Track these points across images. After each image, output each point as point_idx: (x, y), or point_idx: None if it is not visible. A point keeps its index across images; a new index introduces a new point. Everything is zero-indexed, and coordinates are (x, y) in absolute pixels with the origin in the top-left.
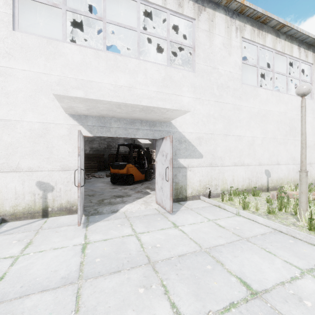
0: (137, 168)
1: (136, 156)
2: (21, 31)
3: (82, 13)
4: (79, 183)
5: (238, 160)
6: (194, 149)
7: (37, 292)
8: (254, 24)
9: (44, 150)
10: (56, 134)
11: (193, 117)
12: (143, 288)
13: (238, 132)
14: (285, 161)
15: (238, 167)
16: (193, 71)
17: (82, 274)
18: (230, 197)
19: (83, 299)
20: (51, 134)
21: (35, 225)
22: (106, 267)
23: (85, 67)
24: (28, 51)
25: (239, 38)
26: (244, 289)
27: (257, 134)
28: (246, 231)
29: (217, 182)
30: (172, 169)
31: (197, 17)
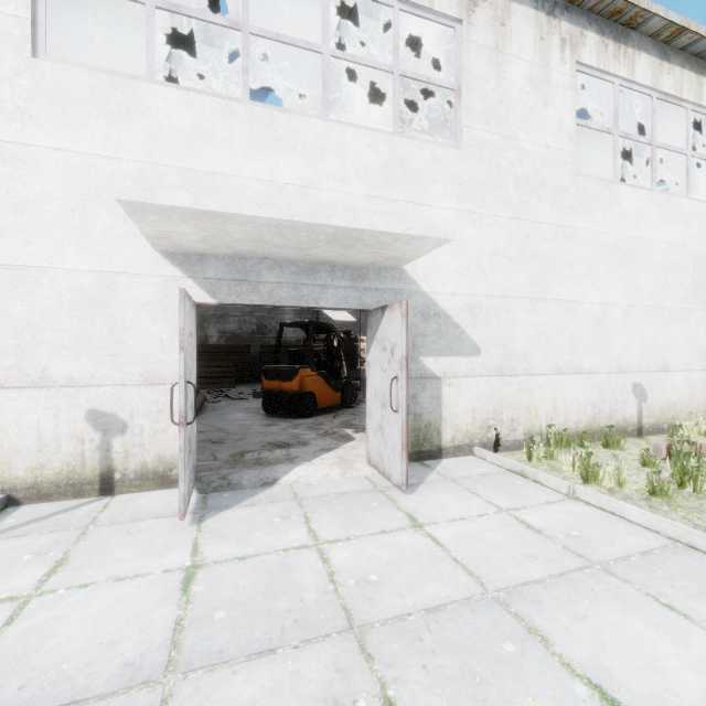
0: (323, 377)
1: (322, 351)
2: (53, 59)
3: (193, 13)
4: (183, 417)
5: (568, 360)
6: (458, 333)
7: (58, 705)
8: (607, 29)
9: (104, 338)
10: (133, 299)
11: (457, 256)
12: None
13: (567, 293)
14: (684, 362)
15: (567, 376)
16: (456, 145)
17: (177, 656)
18: (549, 451)
19: None
20: (122, 299)
21: (82, 515)
22: (239, 639)
23: (201, 140)
24: (67, 105)
25: (569, 65)
26: None
27: (613, 296)
28: (598, 543)
29: (515, 414)
30: (406, 383)
31: (466, 17)
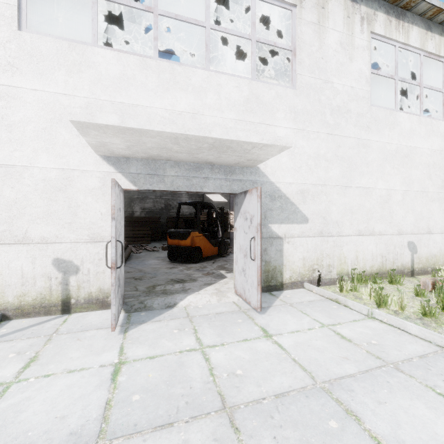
0: (206, 237)
1: (205, 220)
2: (31, 32)
3: (122, 1)
4: (114, 263)
5: (365, 226)
6: (294, 209)
7: None
8: (391, 11)
9: (64, 212)
10: (83, 187)
11: (293, 159)
12: None
13: (364, 182)
14: (441, 227)
15: (364, 237)
16: (292, 86)
17: (106, 427)
18: (353, 286)
19: None
20: (76, 187)
21: (49, 327)
22: (148, 415)
23: (127, 83)
24: (40, 61)
25: (366, 34)
26: None
27: (395, 184)
28: (390, 349)
29: (331, 261)
30: (260, 241)
31: (299, 3)
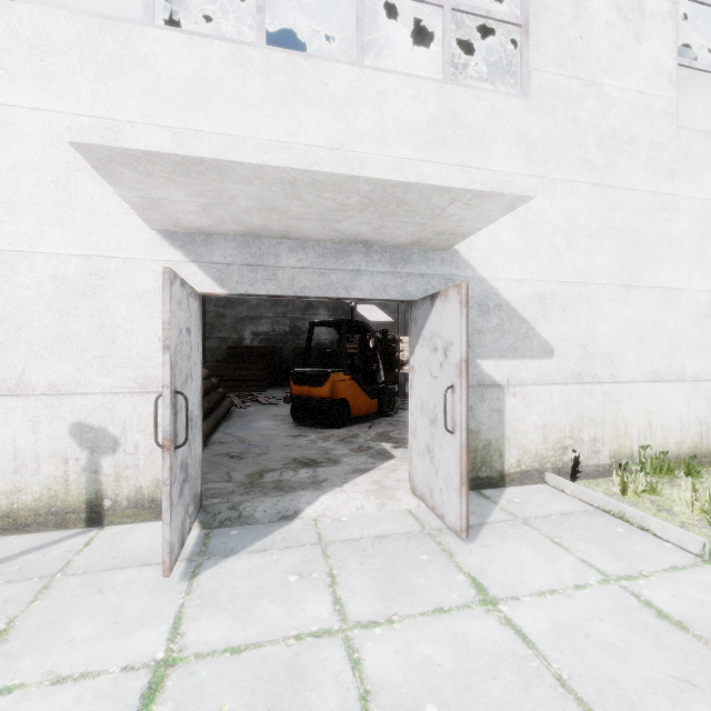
0: (357, 382)
1: (356, 353)
2: (33, 3)
3: None
4: (168, 439)
5: (667, 363)
6: (526, 330)
7: None
8: None
9: (91, 336)
10: (126, 289)
11: (524, 233)
12: None
13: (665, 278)
14: None
15: (665, 384)
16: (522, 94)
17: None
18: (649, 482)
19: None
20: (112, 290)
21: (55, 556)
22: None
23: (207, 94)
24: (48, 56)
25: None
26: None
27: None
28: None
29: (598, 432)
30: (466, 394)
31: None
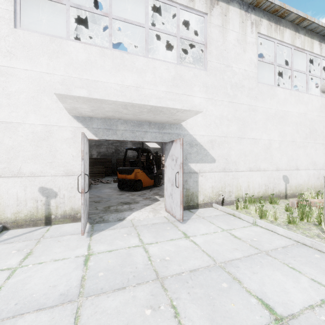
0: (145, 173)
1: (145, 161)
2: (23, 29)
3: (87, 9)
4: (83, 189)
5: (254, 164)
6: (206, 153)
7: (32, 310)
8: (271, 18)
9: (46, 154)
10: (60, 137)
11: (205, 119)
12: (150, 309)
13: (254, 135)
14: (305, 166)
15: (254, 172)
16: (205, 69)
17: (83, 290)
18: (245, 205)
19: (82, 320)
20: (55, 137)
21: (37, 234)
22: (110, 283)
23: (90, 66)
24: (30, 49)
25: (255, 34)
26: (267, 313)
27: (274, 136)
28: (265, 243)
29: (231, 189)
30: (182, 174)
31: (209, 12)
